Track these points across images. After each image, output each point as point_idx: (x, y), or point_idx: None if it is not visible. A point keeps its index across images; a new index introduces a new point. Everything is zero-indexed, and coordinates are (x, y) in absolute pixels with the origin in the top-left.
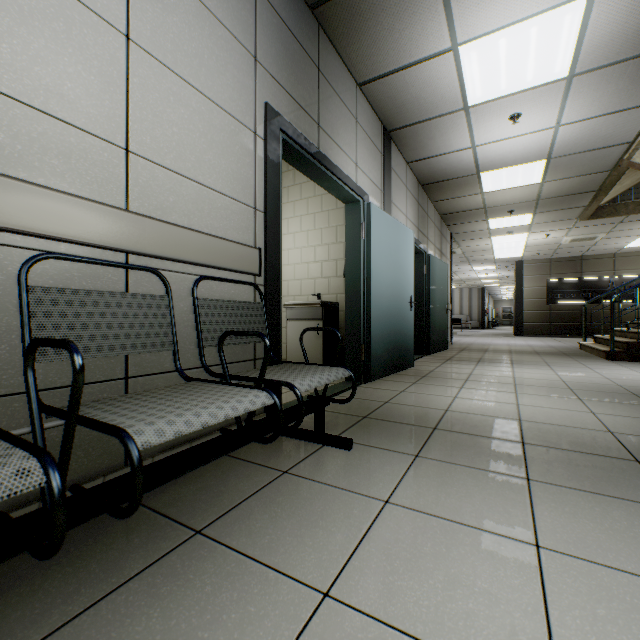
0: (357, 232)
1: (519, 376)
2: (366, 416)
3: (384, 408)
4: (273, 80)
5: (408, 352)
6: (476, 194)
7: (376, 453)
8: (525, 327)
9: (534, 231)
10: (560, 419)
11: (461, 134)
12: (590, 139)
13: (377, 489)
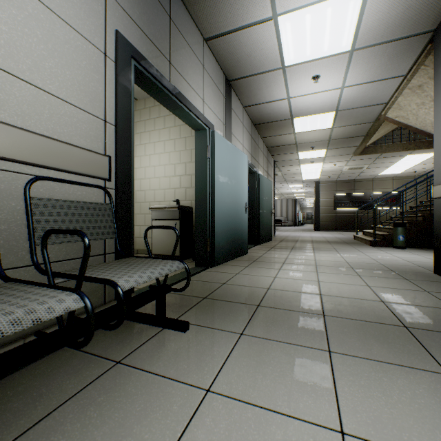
0: (204, 153)
1: (318, 259)
2: (206, 297)
3: (221, 289)
4: (125, 13)
5: (244, 243)
6: (290, 133)
7: (208, 333)
8: (321, 225)
9: (327, 161)
10: (348, 292)
11: (280, 88)
12: (362, 99)
13: (202, 375)
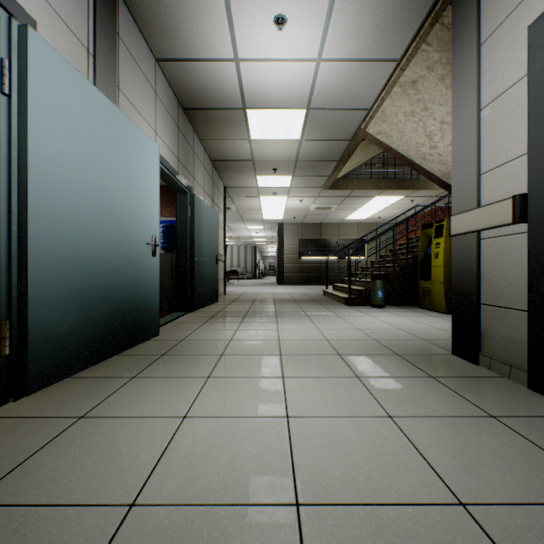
0: None
1: (285, 337)
2: None
3: None
4: None
5: (148, 316)
6: (244, 140)
7: None
8: (285, 277)
9: (292, 195)
10: (364, 465)
11: (220, 28)
12: (343, 93)
13: None
